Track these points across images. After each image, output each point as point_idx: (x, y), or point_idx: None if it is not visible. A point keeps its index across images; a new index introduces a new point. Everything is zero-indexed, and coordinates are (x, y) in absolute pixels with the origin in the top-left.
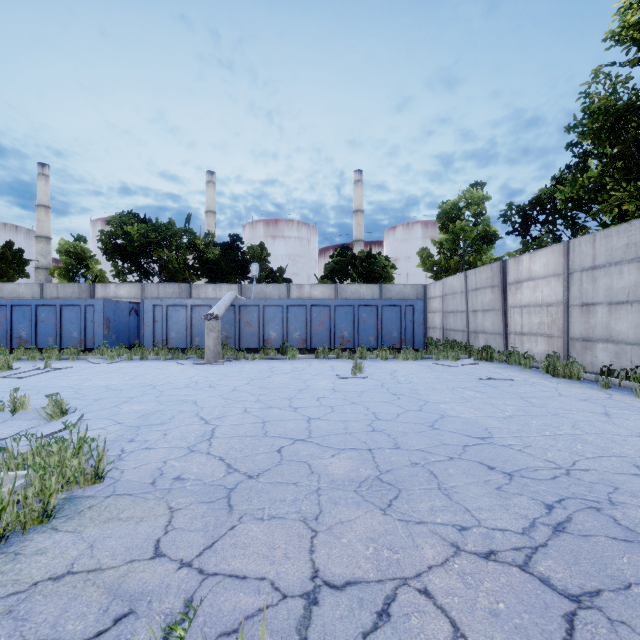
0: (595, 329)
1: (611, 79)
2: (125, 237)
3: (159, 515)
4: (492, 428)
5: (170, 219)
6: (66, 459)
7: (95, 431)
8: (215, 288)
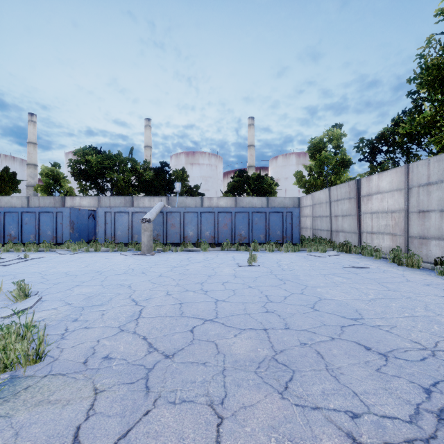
0: (429, 230)
1: (440, 44)
2: (87, 164)
3: (84, 398)
4: (361, 310)
5: (118, 151)
6: (10, 343)
7: (48, 311)
8: (150, 200)
